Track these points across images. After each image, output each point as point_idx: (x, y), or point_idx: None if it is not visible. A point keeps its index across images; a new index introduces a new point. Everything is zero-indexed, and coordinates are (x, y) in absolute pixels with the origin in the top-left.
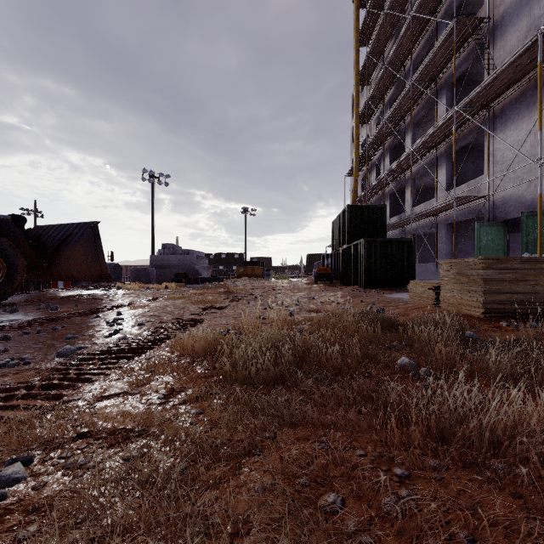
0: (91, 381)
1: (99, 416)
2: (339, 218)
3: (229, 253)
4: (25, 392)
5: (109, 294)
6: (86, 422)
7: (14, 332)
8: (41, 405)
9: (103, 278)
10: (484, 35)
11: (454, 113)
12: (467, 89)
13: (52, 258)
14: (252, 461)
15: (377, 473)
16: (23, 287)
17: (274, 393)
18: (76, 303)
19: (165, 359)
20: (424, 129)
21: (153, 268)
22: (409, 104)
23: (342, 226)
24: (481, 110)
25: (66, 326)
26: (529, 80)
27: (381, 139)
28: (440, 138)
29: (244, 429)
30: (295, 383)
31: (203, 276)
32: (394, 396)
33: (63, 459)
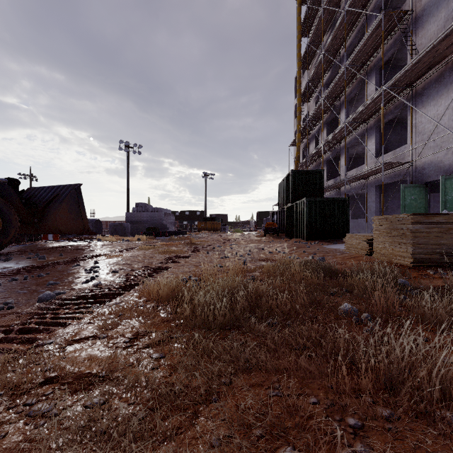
0: (65, 325)
1: (68, 360)
2: (284, 181)
3: (192, 211)
4: (3, 335)
5: (89, 245)
6: (53, 367)
7: (4, 279)
8: (15, 349)
9: (85, 231)
10: (408, 25)
11: (382, 91)
12: (392, 72)
13: (41, 215)
14: (208, 409)
15: (331, 424)
16: (18, 239)
17: (229, 338)
18: (61, 253)
19: (132, 304)
20: (356, 106)
21: (128, 223)
22: (343, 84)
23: (287, 188)
24: (405, 88)
25: (50, 273)
26: (447, 63)
27: (319, 115)
28: (370, 113)
29: (201, 377)
30: (249, 328)
31: (170, 230)
32: (342, 342)
33: (27, 406)
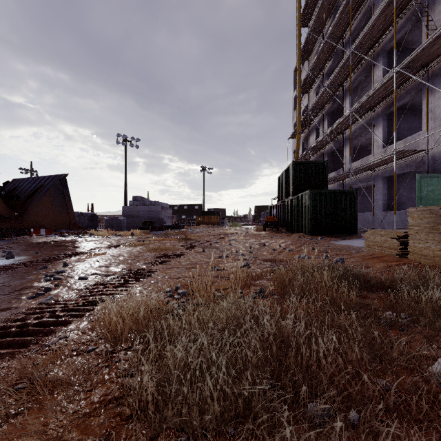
0: None
1: None
2: (285, 173)
3: (191, 205)
4: None
5: (74, 241)
6: None
7: None
8: None
9: (71, 226)
10: (422, 1)
11: (394, 73)
12: (401, 56)
13: (22, 208)
14: None
15: None
16: (4, 234)
17: None
18: (36, 251)
19: (69, 351)
20: (359, 95)
21: (124, 217)
22: (347, 71)
23: (288, 180)
24: (420, 70)
25: (1, 280)
26: None
27: (320, 105)
28: (378, 100)
29: None
30: (275, 438)
31: (167, 224)
32: None
33: None
